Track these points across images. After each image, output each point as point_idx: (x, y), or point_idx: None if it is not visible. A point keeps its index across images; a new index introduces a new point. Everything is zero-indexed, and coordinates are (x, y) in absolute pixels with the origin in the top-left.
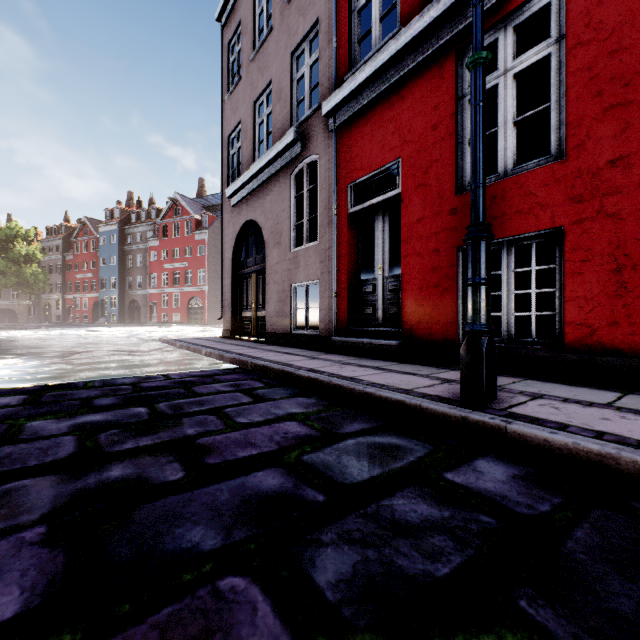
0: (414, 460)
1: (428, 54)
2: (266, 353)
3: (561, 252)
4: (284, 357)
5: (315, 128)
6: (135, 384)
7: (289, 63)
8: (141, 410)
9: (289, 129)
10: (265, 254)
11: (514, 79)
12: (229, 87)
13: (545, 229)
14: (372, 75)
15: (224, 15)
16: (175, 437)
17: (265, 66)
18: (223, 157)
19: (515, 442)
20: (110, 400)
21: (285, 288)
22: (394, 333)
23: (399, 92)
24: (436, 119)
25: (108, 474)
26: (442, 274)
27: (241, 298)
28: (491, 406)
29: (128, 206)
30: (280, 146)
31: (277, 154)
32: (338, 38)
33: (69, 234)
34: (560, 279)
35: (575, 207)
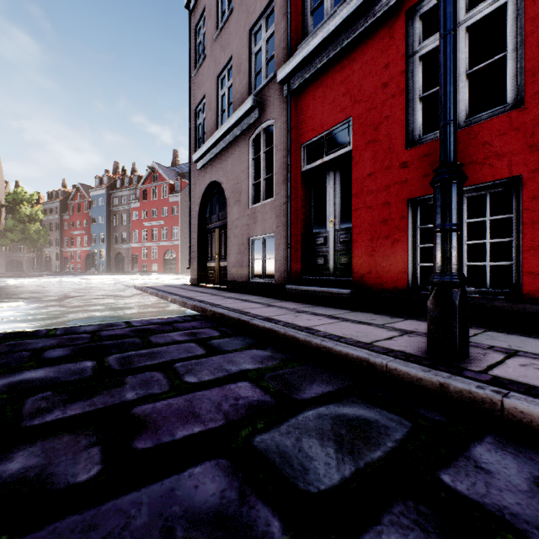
0: (393, 447)
1: (379, 15)
2: (225, 300)
3: (518, 201)
4: (242, 304)
5: (271, 95)
6: (95, 332)
7: (248, 39)
8: (88, 364)
9: (248, 98)
10: (227, 211)
11: (467, 32)
12: (196, 66)
13: (501, 178)
14: (324, 40)
15: (191, 2)
16: (110, 404)
17: (226, 44)
18: (191, 127)
19: (516, 421)
20: (62, 351)
21: (244, 241)
22: (345, 282)
23: (350, 55)
24: (386, 77)
25: (4, 468)
26: (392, 226)
27: (206, 250)
28: (467, 367)
29: (114, 174)
30: (239, 113)
31: (237, 121)
32: (292, 11)
33: (66, 198)
34: (517, 229)
35: (535, 155)
